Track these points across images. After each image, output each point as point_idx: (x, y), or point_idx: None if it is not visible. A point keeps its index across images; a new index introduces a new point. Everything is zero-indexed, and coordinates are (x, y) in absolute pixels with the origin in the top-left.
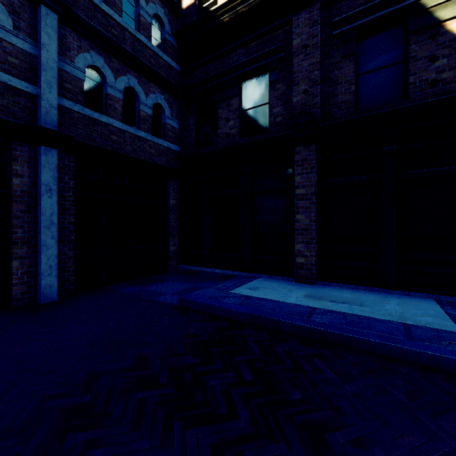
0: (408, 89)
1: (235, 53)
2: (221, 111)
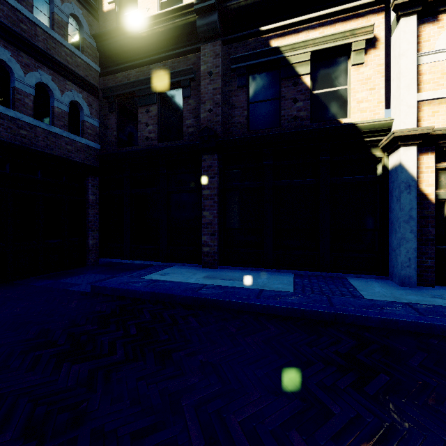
0: (281, 120)
1: (154, 65)
2: (141, 116)
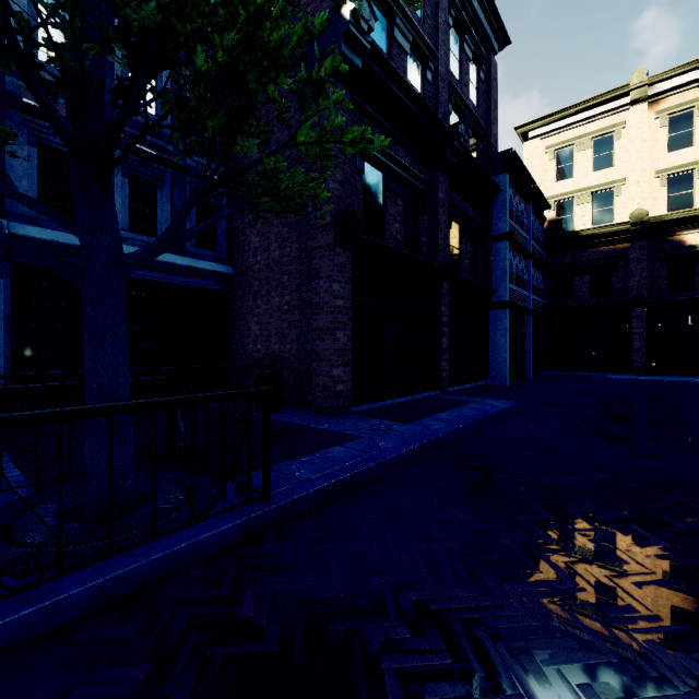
0: (695, 286)
1: (587, 250)
2: (576, 282)
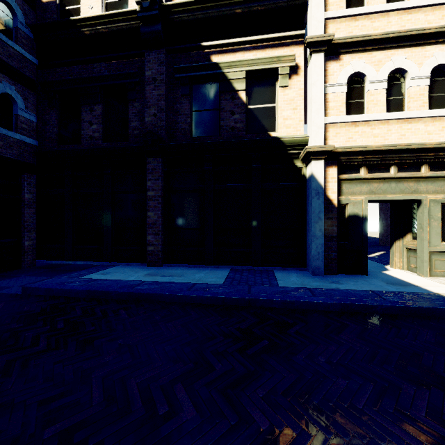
0: (221, 129)
1: (98, 64)
2: (85, 114)
